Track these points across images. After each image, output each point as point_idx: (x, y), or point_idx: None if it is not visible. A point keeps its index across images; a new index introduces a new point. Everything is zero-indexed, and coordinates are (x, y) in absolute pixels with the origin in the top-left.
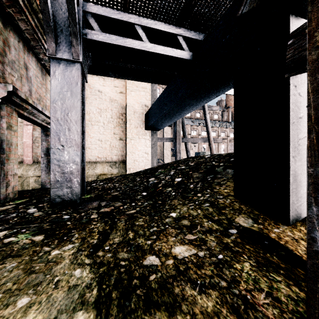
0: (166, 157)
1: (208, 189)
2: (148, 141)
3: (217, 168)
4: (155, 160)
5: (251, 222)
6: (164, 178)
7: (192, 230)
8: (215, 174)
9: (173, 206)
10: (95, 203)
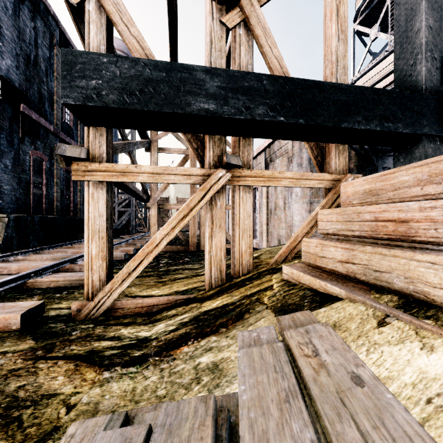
0: None
1: None
2: None
3: None
4: None
5: None
6: None
7: None
8: None
9: None
10: None
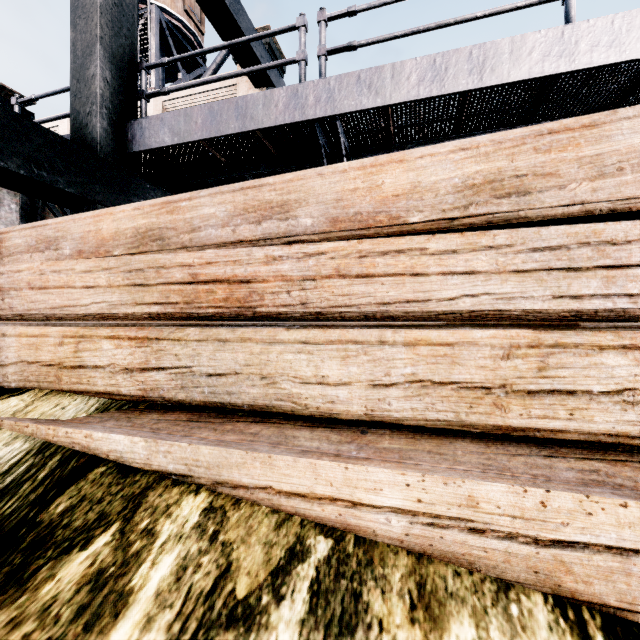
0: None
1: None
2: None
3: None
4: None
5: None
6: None
7: None
8: None
9: None
10: None
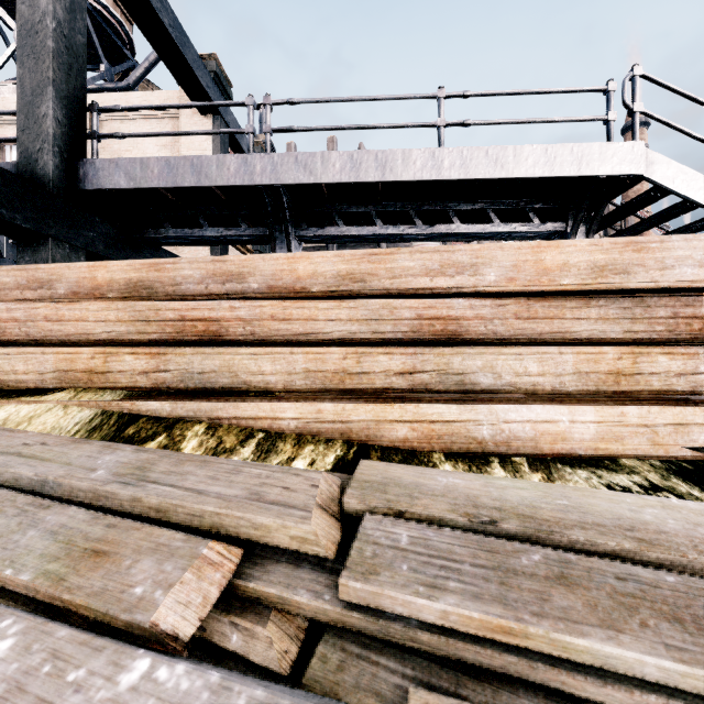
0: None
1: None
2: None
3: None
4: None
5: None
6: None
7: None
8: None
9: None
10: None
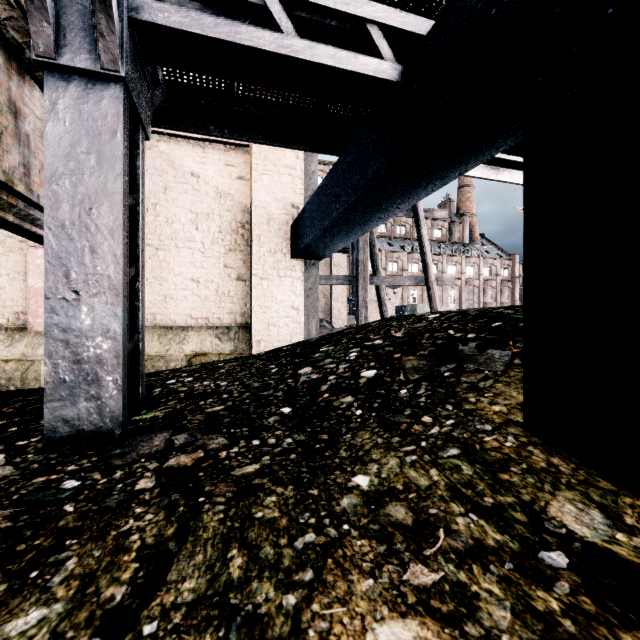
0: (336, 315)
1: (447, 402)
2: (299, 282)
3: (463, 346)
4: (313, 323)
5: (604, 523)
6: (334, 369)
7: (421, 544)
8: (460, 361)
9: (360, 451)
10: (160, 437)
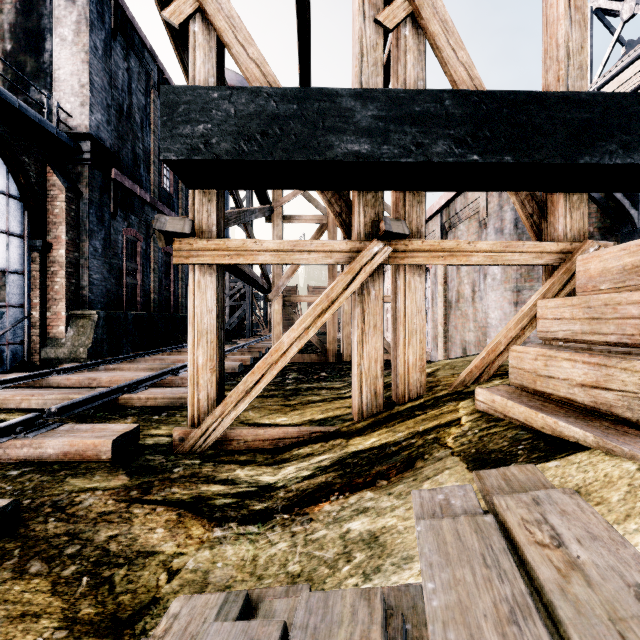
0: None
1: None
2: None
3: None
4: None
5: None
6: None
7: None
8: None
9: None
10: None
